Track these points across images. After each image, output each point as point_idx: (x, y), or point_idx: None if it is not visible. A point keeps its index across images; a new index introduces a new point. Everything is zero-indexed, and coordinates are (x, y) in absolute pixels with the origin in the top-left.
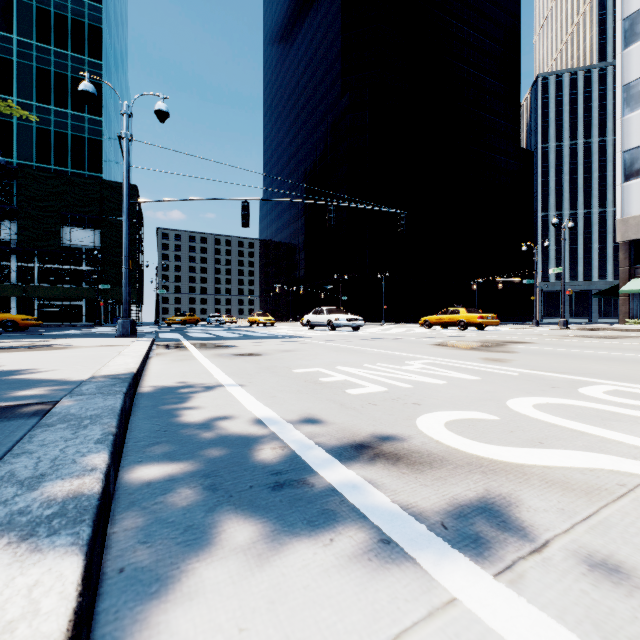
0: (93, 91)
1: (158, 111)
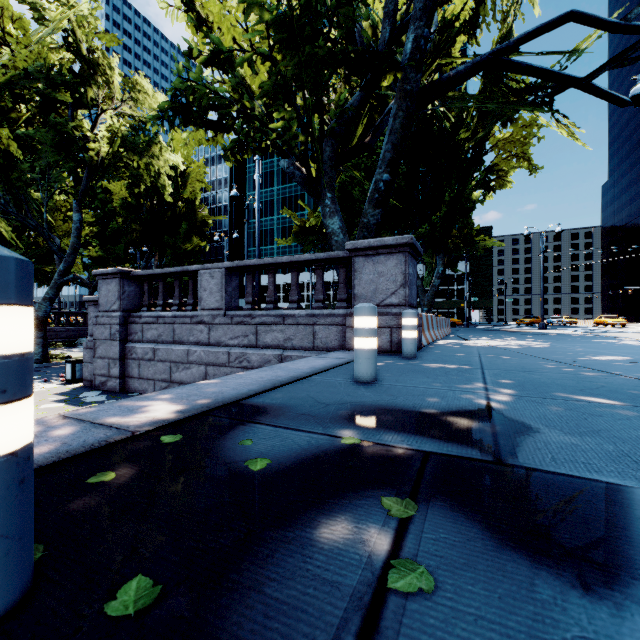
0: (529, 233)
1: (557, 232)
